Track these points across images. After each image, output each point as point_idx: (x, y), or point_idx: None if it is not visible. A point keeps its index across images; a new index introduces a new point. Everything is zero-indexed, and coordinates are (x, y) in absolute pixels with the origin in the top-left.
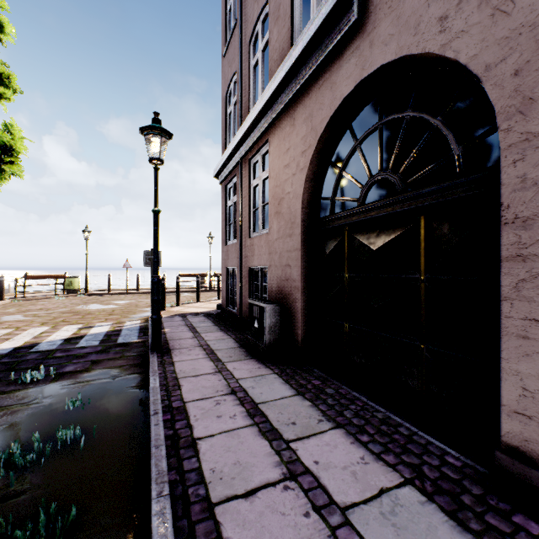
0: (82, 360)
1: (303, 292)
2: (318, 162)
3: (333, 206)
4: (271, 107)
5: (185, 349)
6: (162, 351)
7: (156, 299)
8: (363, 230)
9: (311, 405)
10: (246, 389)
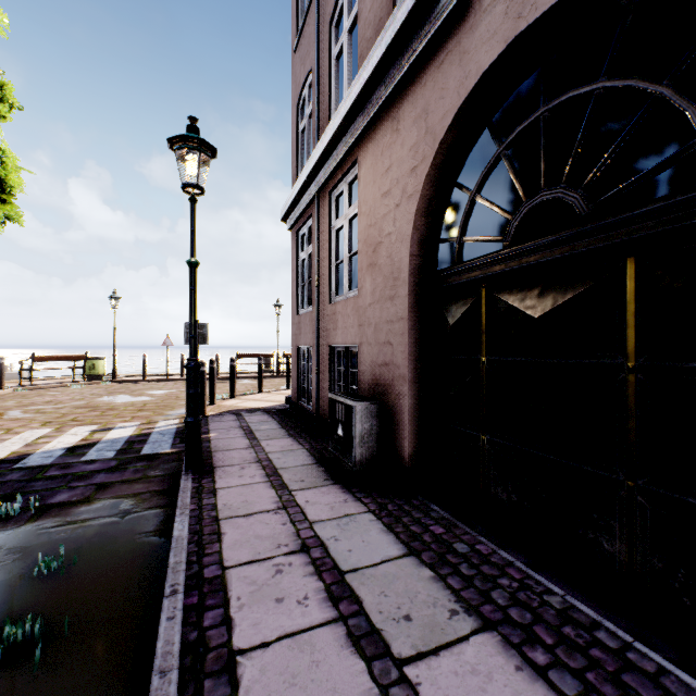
0: (84, 484)
1: (412, 384)
2: (436, 184)
3: (459, 251)
4: (362, 108)
5: (236, 466)
6: (201, 470)
7: (192, 393)
8: (513, 286)
9: (433, 577)
10: (325, 542)
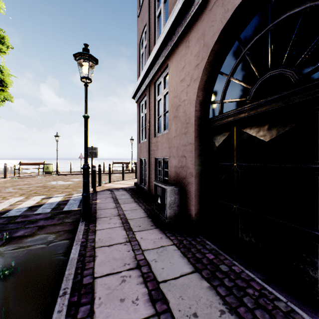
0: (33, 226)
1: (196, 177)
2: (209, 73)
3: (221, 108)
4: (170, 38)
5: (107, 217)
6: (90, 219)
7: (85, 181)
8: (252, 124)
9: (209, 287)
10: (149, 263)
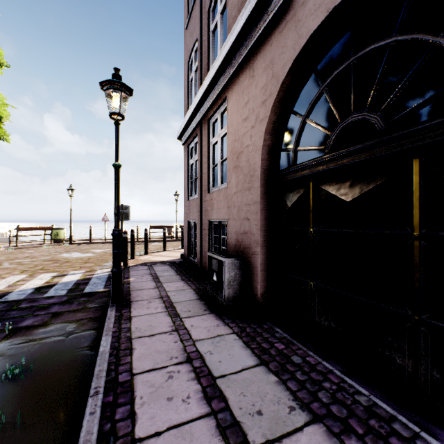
0: (44, 313)
1: (263, 246)
2: (279, 112)
3: (295, 157)
4: (230, 62)
5: (145, 301)
6: (122, 303)
7: (116, 252)
8: (332, 180)
9: (277, 381)
10: (203, 355)
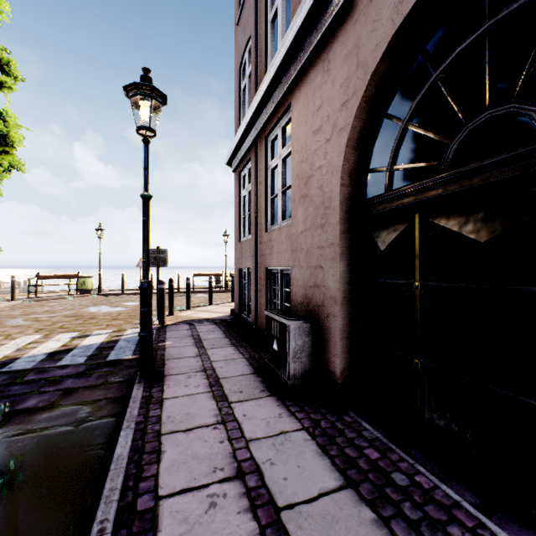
0: (53, 389)
1: (343, 305)
2: (367, 117)
3: (390, 179)
4: (295, 56)
5: (183, 375)
6: (152, 378)
7: (145, 310)
8: (452, 210)
9: (375, 521)
10: (260, 467)
